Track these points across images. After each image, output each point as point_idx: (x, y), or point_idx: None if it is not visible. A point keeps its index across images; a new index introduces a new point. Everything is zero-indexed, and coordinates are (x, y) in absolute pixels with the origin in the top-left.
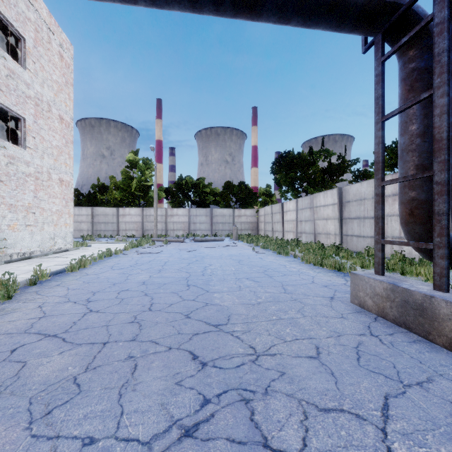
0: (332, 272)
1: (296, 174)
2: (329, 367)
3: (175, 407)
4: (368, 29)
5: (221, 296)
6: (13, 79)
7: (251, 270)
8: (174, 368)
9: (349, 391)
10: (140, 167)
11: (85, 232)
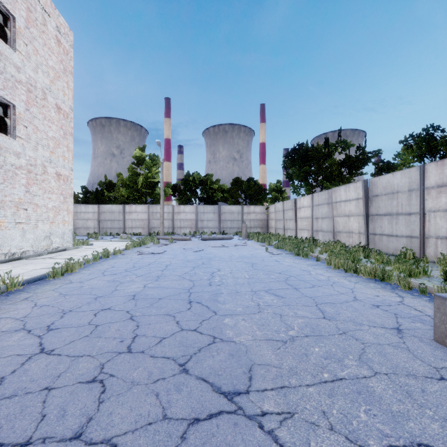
0: (373, 282)
1: (311, 167)
2: None
3: None
4: None
5: (234, 324)
6: None
7: (268, 278)
8: None
9: None
10: (146, 163)
11: (92, 229)
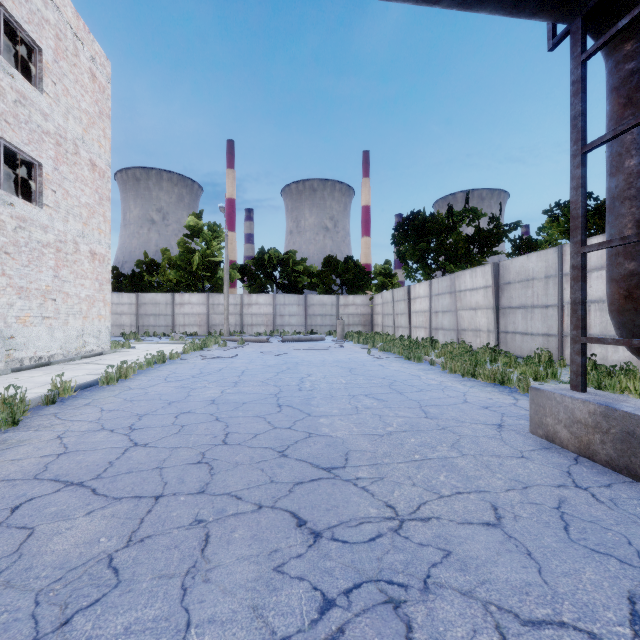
0: (491, 386)
1: (429, 244)
2: (522, 542)
3: (277, 615)
4: (561, 10)
5: (330, 423)
6: (23, 106)
7: (369, 383)
8: (270, 541)
9: (565, 587)
10: (204, 235)
11: (127, 327)
